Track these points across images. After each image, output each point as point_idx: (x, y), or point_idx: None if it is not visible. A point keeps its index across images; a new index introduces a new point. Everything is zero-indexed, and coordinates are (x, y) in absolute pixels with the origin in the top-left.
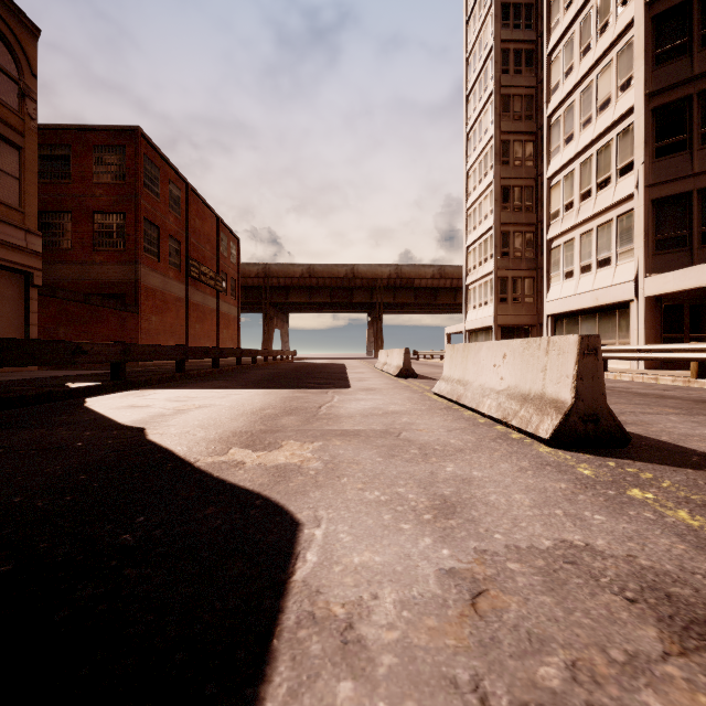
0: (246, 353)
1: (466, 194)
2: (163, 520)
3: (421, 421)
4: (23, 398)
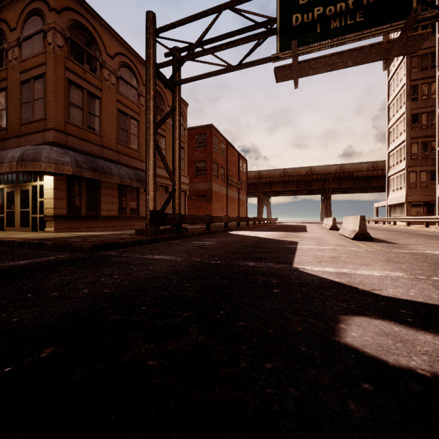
0: (257, 219)
1: (387, 119)
2: (279, 241)
3: (326, 237)
4: (214, 231)
